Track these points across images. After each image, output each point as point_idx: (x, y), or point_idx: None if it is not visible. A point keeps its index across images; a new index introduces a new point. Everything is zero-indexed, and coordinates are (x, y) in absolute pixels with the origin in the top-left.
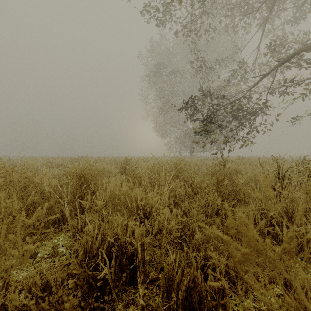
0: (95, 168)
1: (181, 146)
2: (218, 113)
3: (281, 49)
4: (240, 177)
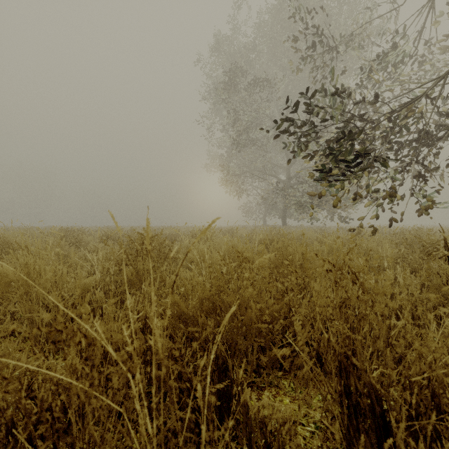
0: None
1: (265, 210)
2: None
3: None
4: None
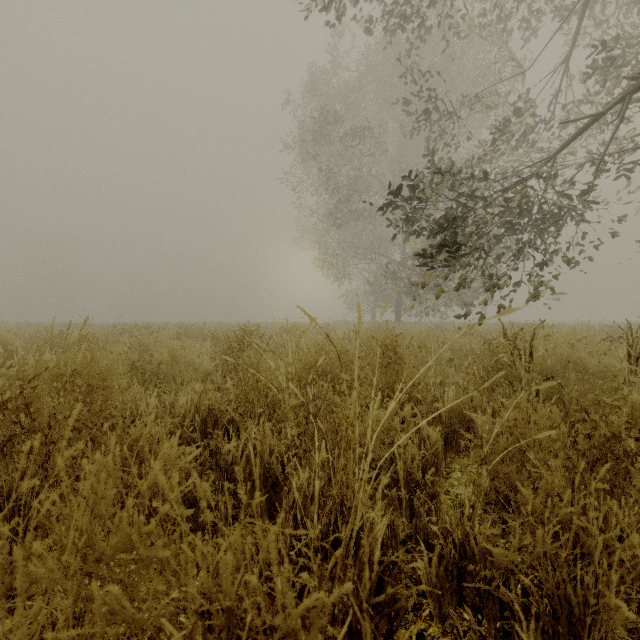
0: (109, 364)
1: (375, 300)
2: (471, 218)
3: (626, 60)
4: (635, 399)
